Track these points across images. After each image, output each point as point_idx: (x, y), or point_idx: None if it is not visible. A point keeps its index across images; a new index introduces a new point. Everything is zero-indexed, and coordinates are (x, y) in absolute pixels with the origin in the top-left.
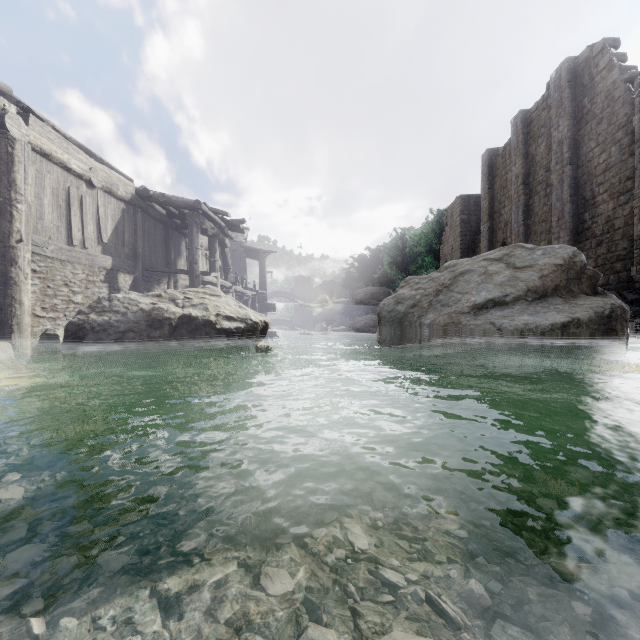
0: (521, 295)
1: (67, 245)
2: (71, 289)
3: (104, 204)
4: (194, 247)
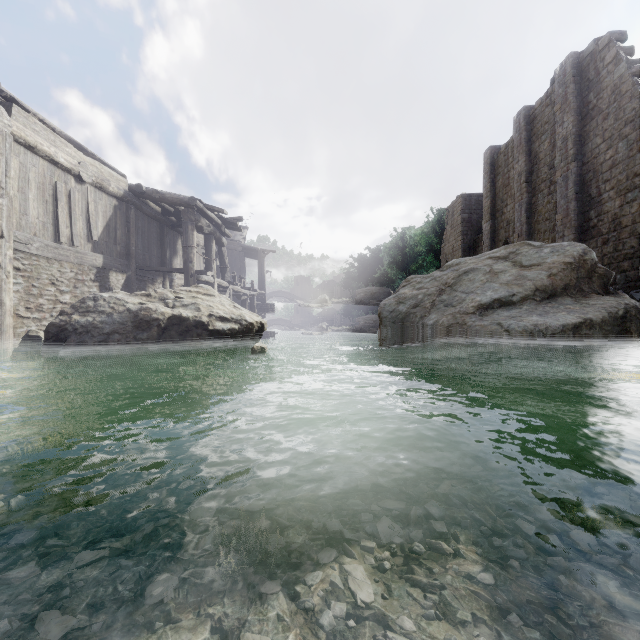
0: (529, 295)
1: (54, 242)
2: (58, 288)
3: (94, 200)
4: (189, 245)
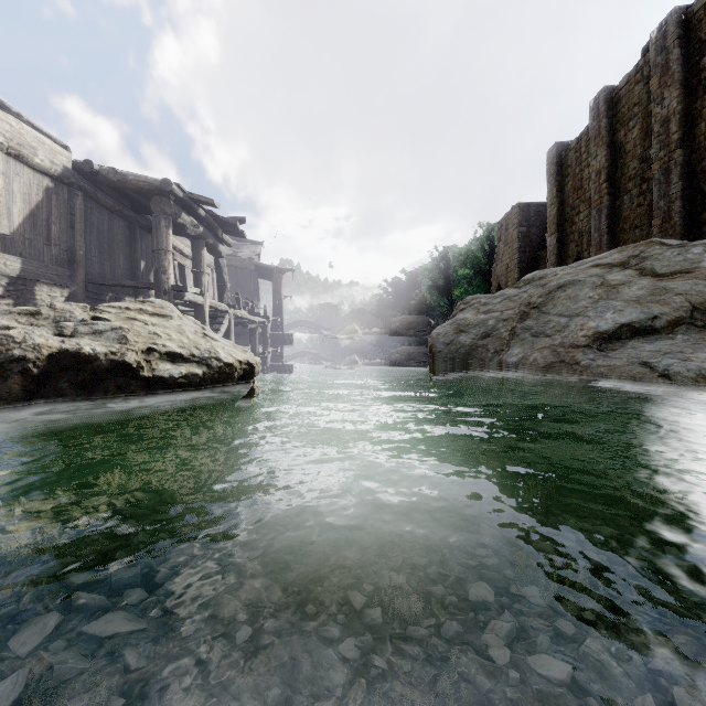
0: (683, 317)
1: None
2: None
3: (6, 174)
4: (161, 248)
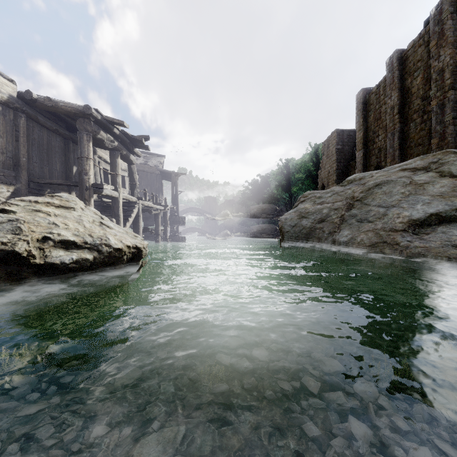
0: None
1: None
2: None
3: None
4: (83, 156)
